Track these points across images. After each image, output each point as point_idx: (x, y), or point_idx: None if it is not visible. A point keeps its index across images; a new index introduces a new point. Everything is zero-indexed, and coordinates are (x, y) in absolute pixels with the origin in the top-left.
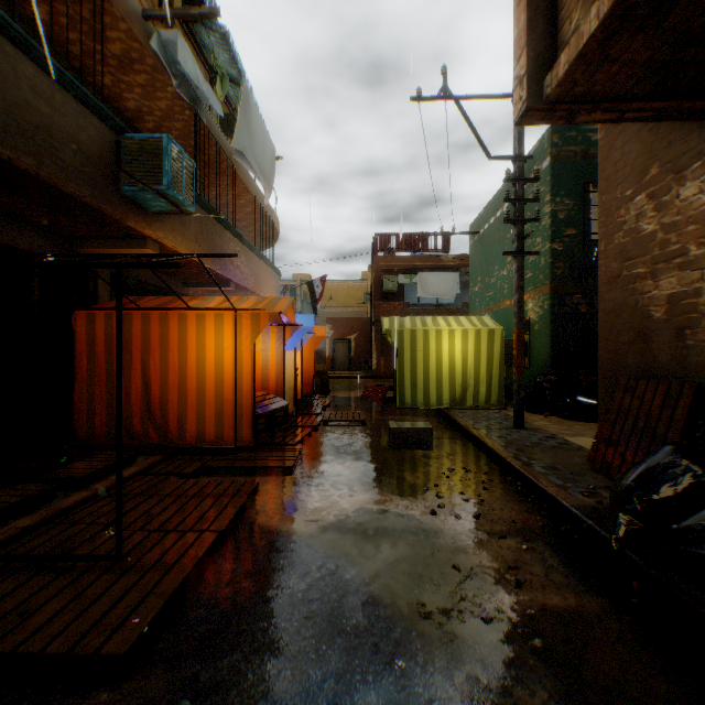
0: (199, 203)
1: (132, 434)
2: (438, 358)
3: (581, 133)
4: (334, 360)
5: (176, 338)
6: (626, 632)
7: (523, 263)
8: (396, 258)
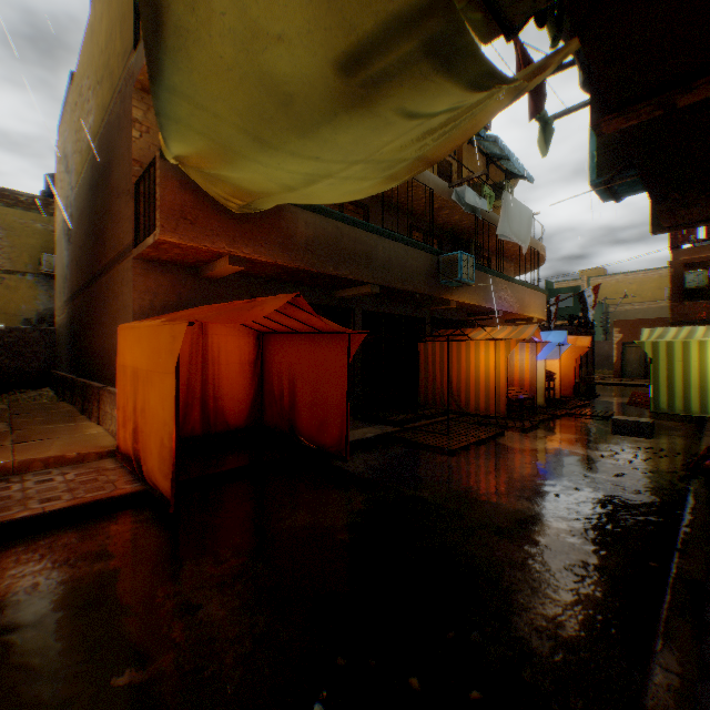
0: (477, 268)
1: (443, 404)
2: (700, 368)
3: None
4: (621, 366)
5: (464, 355)
6: (651, 492)
7: None
8: (703, 248)
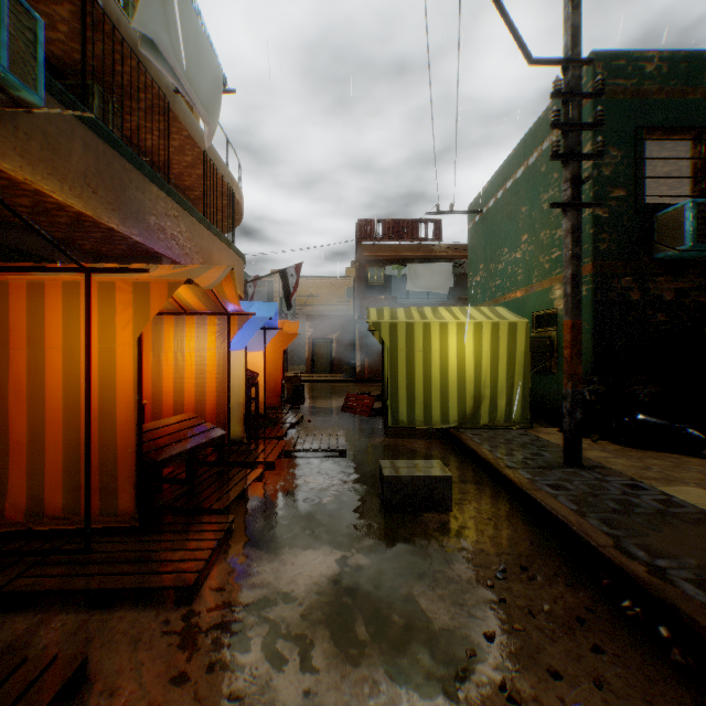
0: (94, 126)
1: None
2: (443, 361)
3: (631, 63)
4: (314, 362)
5: None
6: None
7: (579, 221)
8: (382, 247)
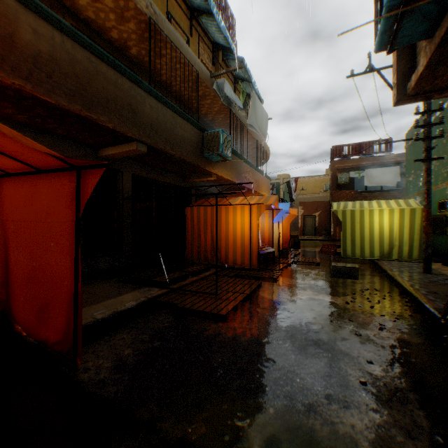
0: (231, 151)
1: (207, 259)
2: (370, 227)
3: None
4: (304, 229)
5: (224, 217)
6: (428, 350)
7: (429, 166)
8: (347, 161)
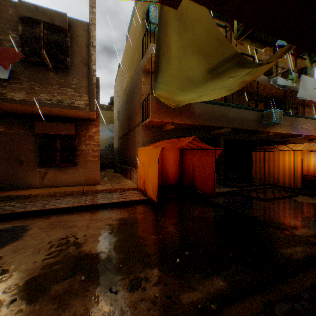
0: (285, 115)
1: (264, 180)
2: None
3: None
4: None
5: (276, 157)
6: None
7: None
8: None
